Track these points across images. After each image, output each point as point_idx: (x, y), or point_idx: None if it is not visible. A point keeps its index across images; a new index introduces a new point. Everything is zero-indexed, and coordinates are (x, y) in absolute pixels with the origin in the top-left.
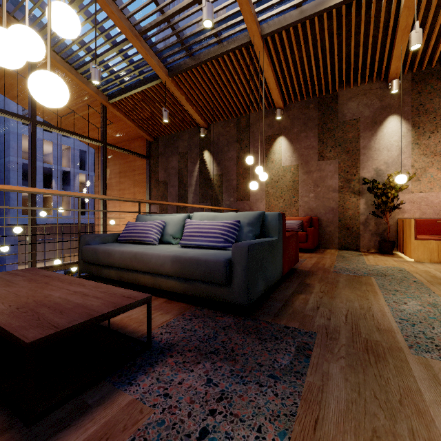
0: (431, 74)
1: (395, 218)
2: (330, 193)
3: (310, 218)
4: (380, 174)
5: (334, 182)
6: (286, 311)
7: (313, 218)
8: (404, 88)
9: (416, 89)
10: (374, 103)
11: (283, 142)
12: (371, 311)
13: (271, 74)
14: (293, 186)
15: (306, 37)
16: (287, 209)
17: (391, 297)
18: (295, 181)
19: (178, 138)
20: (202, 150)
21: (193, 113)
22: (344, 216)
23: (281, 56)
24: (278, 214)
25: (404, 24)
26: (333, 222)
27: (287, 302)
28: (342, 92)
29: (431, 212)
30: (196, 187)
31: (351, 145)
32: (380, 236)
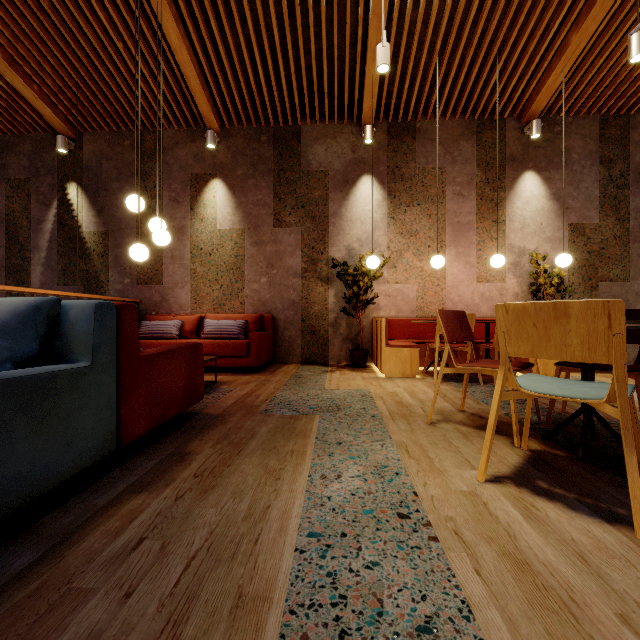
0: (407, 129)
1: (370, 317)
2: (290, 279)
3: (260, 317)
4: (353, 255)
5: (296, 262)
6: (16, 591)
7: (266, 317)
8: (379, 141)
9: (392, 145)
10: (346, 153)
11: (220, 190)
12: (263, 520)
13: (188, 60)
14: (237, 264)
15: (243, 11)
16: (227, 301)
17: (324, 463)
18: (240, 256)
19: (7, 148)
20: (63, 181)
21: (34, 98)
22: (309, 314)
23: (203, 31)
24: (93, 305)
25: (374, 41)
26: (295, 322)
27: (67, 539)
28: (306, 127)
29: (407, 309)
30: (50, 252)
31: (318, 209)
32: (352, 342)
